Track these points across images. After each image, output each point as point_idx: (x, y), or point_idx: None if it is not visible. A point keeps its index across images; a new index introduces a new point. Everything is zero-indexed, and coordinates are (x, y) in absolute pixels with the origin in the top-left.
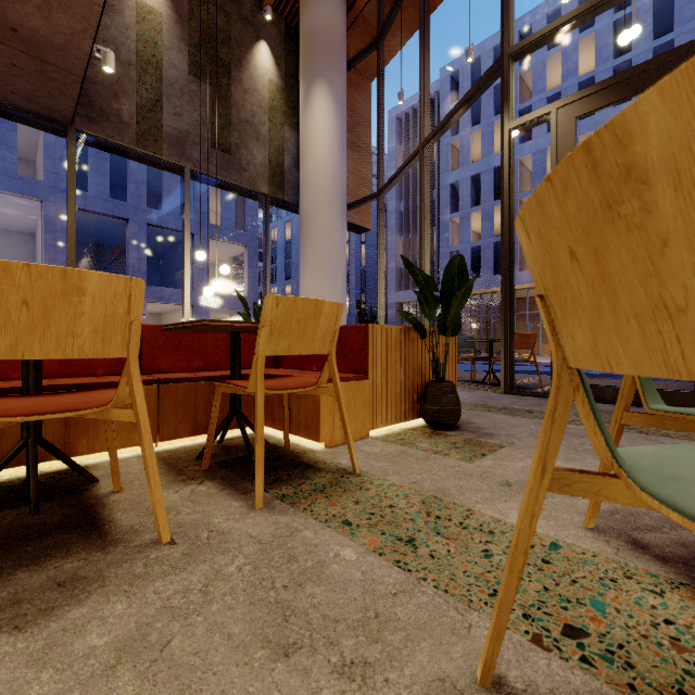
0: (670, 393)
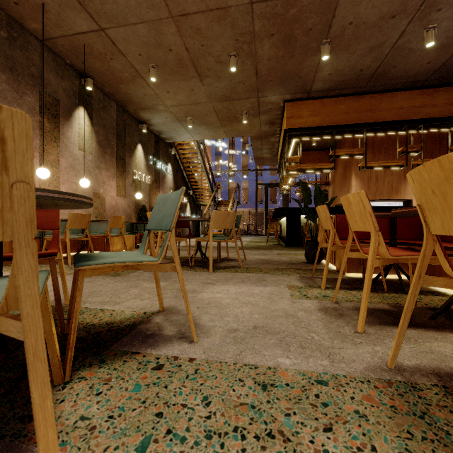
0: None
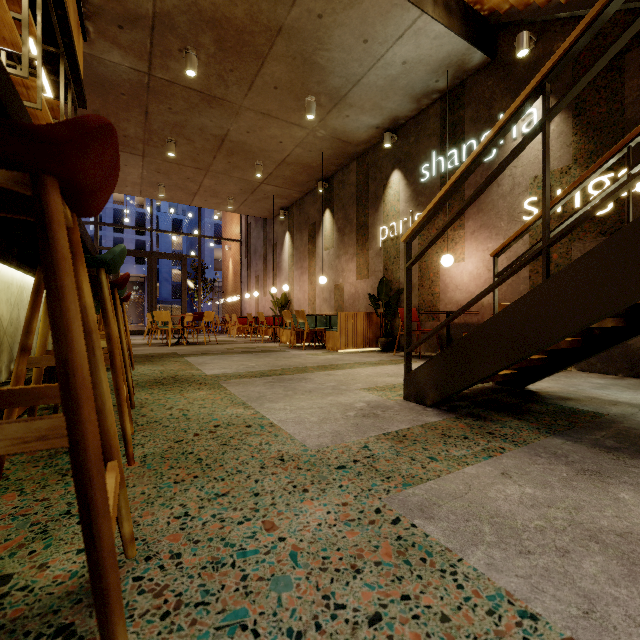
0: (143, 331)
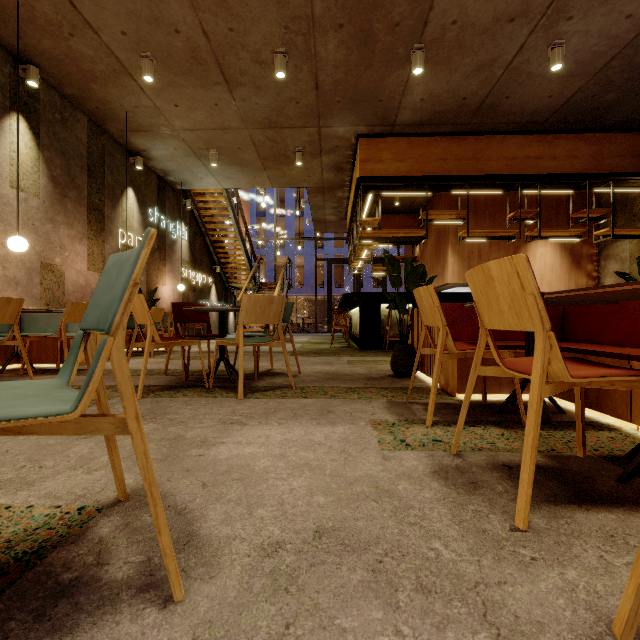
0: None
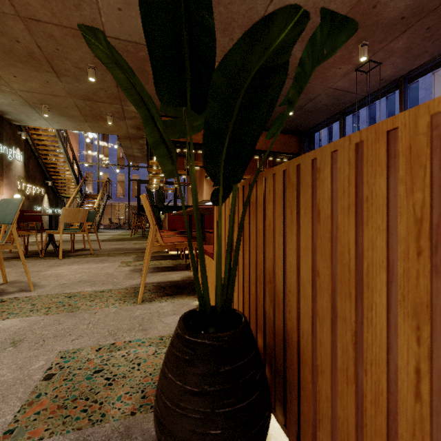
0: None
